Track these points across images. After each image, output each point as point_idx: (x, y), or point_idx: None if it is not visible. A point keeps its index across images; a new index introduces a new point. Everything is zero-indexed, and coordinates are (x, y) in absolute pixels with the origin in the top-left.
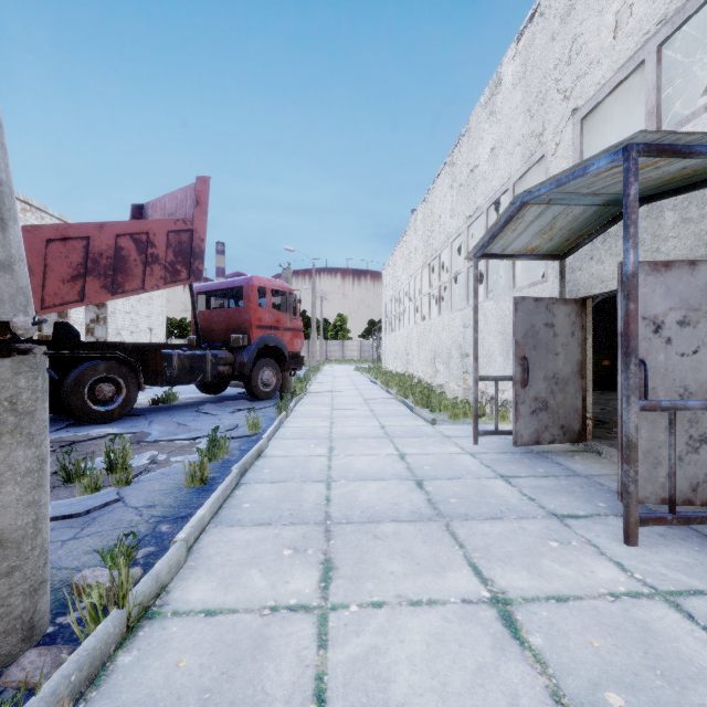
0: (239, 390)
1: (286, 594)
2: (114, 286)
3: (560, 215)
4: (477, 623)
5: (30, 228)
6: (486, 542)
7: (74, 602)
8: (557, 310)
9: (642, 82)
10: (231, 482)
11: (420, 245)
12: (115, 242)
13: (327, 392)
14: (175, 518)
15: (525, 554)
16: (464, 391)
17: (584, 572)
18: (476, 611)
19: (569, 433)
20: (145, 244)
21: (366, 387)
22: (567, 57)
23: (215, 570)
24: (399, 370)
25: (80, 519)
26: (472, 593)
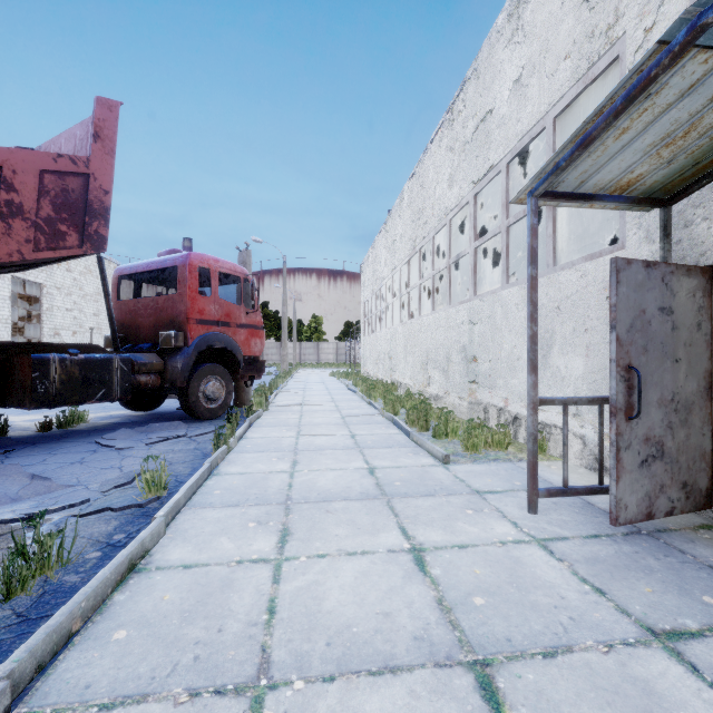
0: None
1: None
2: None
3: None
4: None
5: None
6: None
7: None
8: (677, 285)
9: None
10: None
11: (407, 230)
12: None
13: (295, 406)
14: None
15: None
16: (470, 406)
17: None
18: None
19: (694, 495)
20: None
21: (343, 397)
22: None
23: None
24: (380, 376)
25: None
26: None
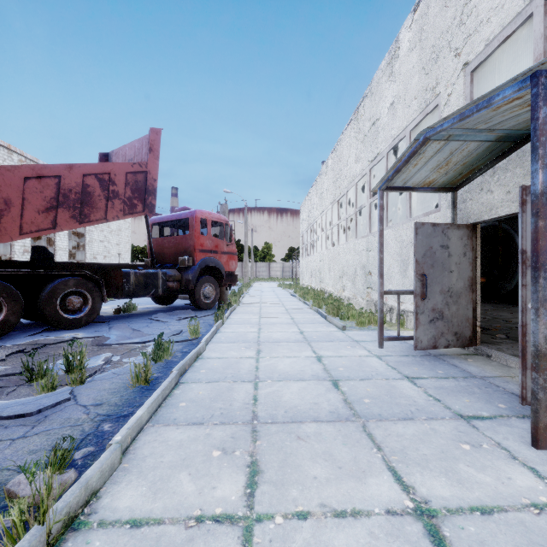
0: (186, 302)
1: (212, 502)
2: (81, 216)
3: (456, 151)
4: (405, 540)
5: (10, 167)
6: (402, 445)
7: (5, 509)
8: (451, 234)
9: (518, 45)
10: (170, 382)
11: (330, 186)
12: (82, 180)
13: (256, 303)
14: (117, 417)
15: (440, 457)
16: (367, 303)
17: (502, 479)
18: (402, 525)
19: (461, 339)
20: (107, 183)
21: (287, 299)
22: (458, 20)
23: (147, 473)
24: (313, 286)
25: (33, 417)
26: (395, 503)
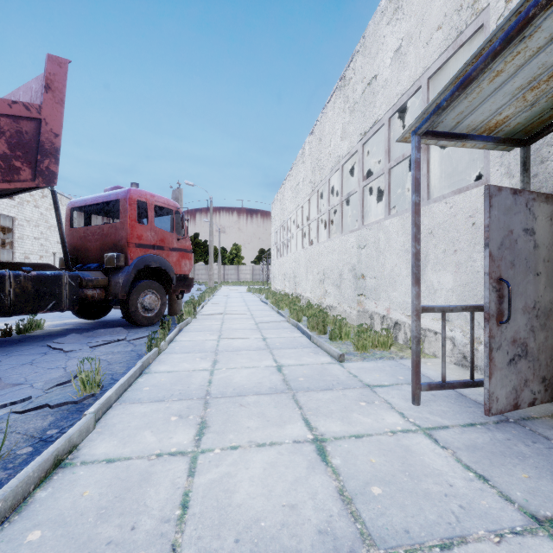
0: None
1: None
2: None
3: None
4: None
5: None
6: None
7: None
8: (537, 210)
9: None
10: None
11: (308, 175)
12: None
13: (218, 314)
14: None
15: None
16: (359, 314)
17: None
18: None
19: (551, 387)
20: None
21: (257, 307)
22: None
23: None
24: (287, 291)
25: None
26: None
